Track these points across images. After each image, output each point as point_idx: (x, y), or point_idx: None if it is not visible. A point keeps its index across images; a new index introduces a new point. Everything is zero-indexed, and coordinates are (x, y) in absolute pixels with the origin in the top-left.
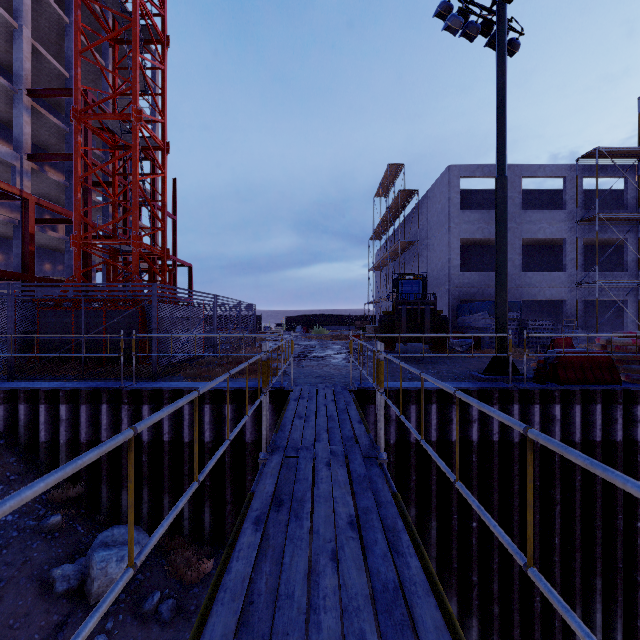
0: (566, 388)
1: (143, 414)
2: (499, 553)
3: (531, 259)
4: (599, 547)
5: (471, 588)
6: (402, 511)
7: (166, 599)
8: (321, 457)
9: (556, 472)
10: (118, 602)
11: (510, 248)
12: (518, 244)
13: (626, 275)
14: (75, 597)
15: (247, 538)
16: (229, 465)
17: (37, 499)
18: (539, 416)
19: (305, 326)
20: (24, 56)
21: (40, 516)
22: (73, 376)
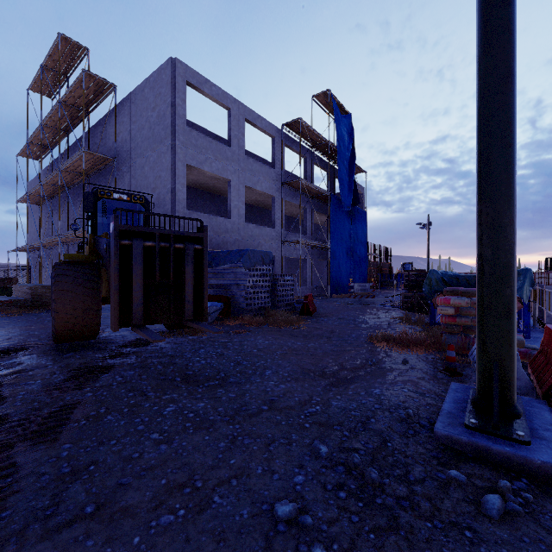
0: None
1: None
2: None
3: None
4: None
5: None
6: None
7: None
8: None
9: None
10: None
11: (236, 193)
12: (243, 191)
13: (306, 238)
14: None
15: None
16: None
17: None
18: None
19: None
20: None
21: None
22: None
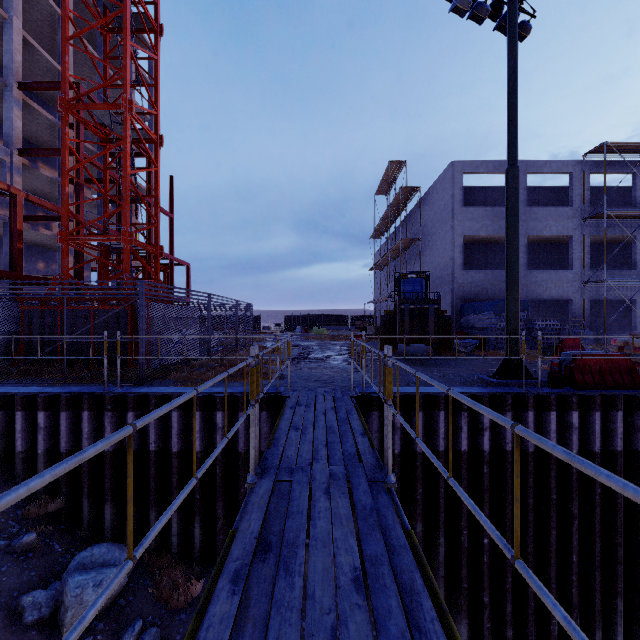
0: (584, 393)
1: (128, 422)
2: (512, 572)
3: (536, 258)
4: (620, 565)
5: (482, 610)
6: (419, 558)
7: (149, 627)
8: (319, 481)
9: (574, 484)
10: (95, 632)
11: None
12: (523, 242)
13: (634, 274)
14: (46, 628)
15: (220, 606)
16: (221, 477)
17: (11, 515)
18: (555, 424)
19: (305, 326)
20: (14, 48)
21: (13, 534)
22: (56, 380)
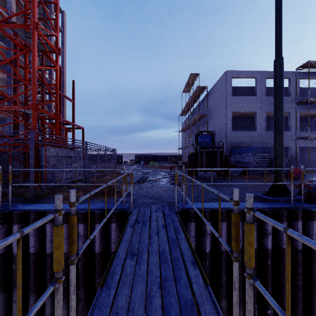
0: None
1: (13, 232)
2: None
3: (268, 124)
4: None
5: None
6: None
7: None
8: None
9: None
10: None
11: (260, 117)
12: (264, 115)
13: None
14: None
15: None
16: (82, 271)
17: None
18: None
19: (145, 161)
20: None
21: None
22: None
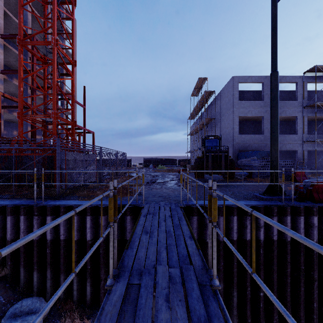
0: (319, 205)
1: (47, 222)
2: (277, 312)
3: None
4: None
5: None
6: None
7: None
8: (161, 286)
9: (315, 260)
10: None
11: (266, 122)
12: None
13: None
14: None
15: None
16: (102, 255)
17: None
18: (303, 224)
19: (154, 164)
20: None
21: None
22: (10, 196)
